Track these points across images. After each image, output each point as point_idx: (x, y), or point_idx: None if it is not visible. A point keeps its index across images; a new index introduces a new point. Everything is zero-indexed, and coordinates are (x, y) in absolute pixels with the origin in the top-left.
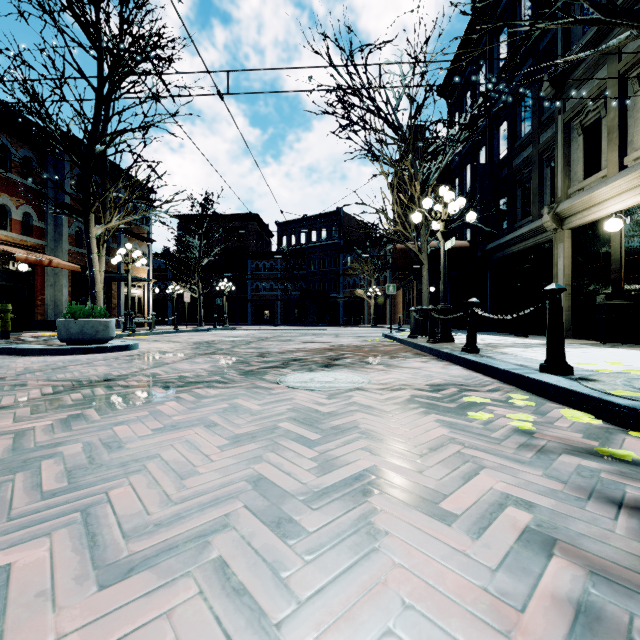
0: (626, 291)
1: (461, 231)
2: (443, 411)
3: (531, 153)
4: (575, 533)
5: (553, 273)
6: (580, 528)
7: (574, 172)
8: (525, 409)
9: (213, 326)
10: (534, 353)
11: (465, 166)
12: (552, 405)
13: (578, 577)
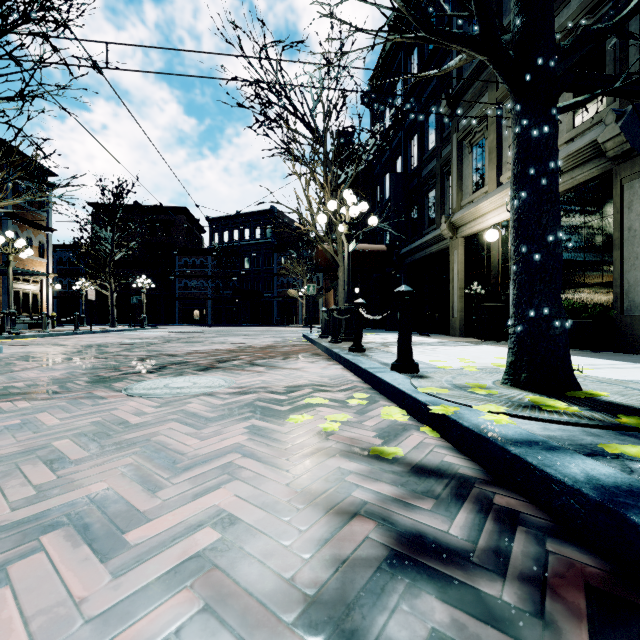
0: (502, 294)
1: (382, 235)
2: (269, 415)
3: (435, 166)
4: (246, 553)
5: (450, 277)
6: (258, 546)
7: (466, 186)
8: (353, 408)
9: (128, 327)
10: (414, 351)
11: (385, 174)
12: (383, 403)
13: (184, 615)
